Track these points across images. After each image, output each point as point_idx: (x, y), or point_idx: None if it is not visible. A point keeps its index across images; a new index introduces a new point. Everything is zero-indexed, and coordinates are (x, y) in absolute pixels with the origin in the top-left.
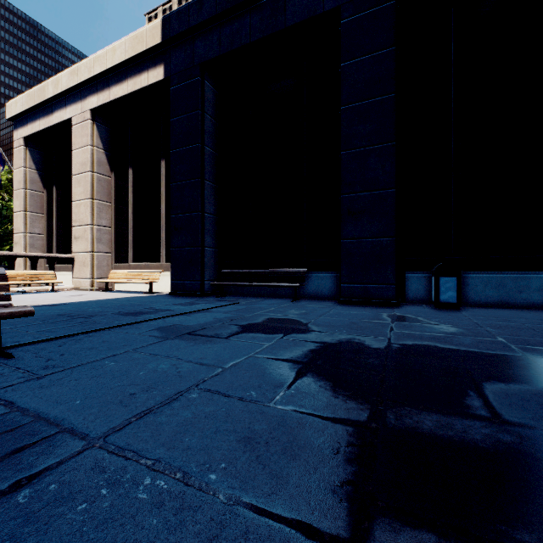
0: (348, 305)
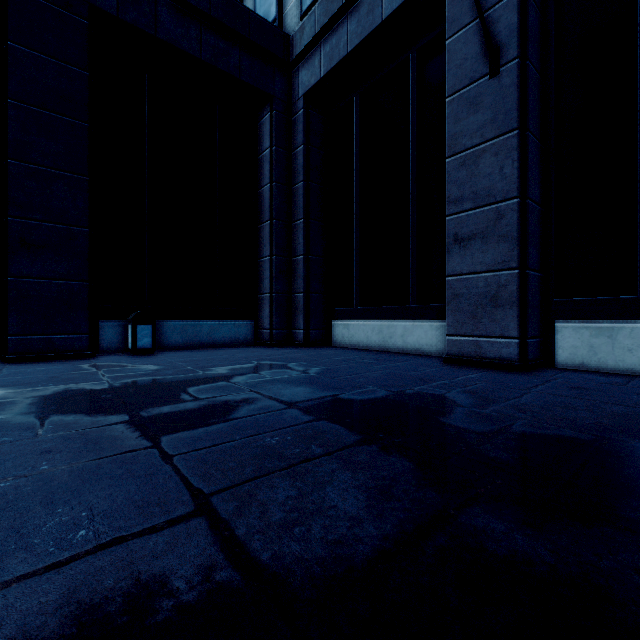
0: (24, 363)
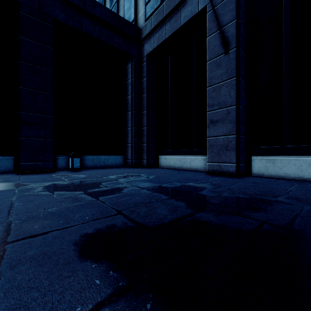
0: (27, 174)
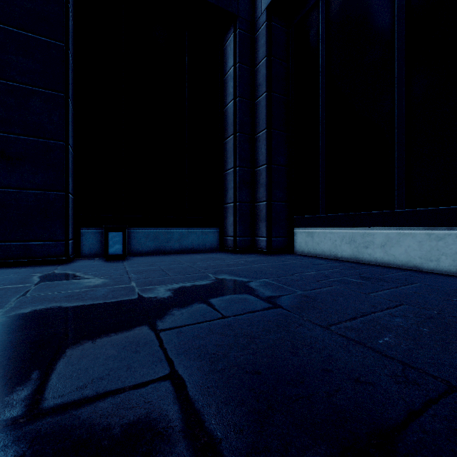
0: None
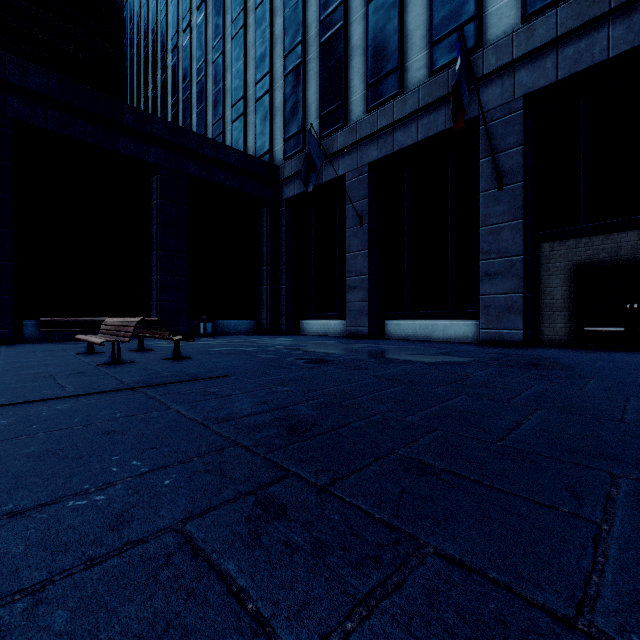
0: None
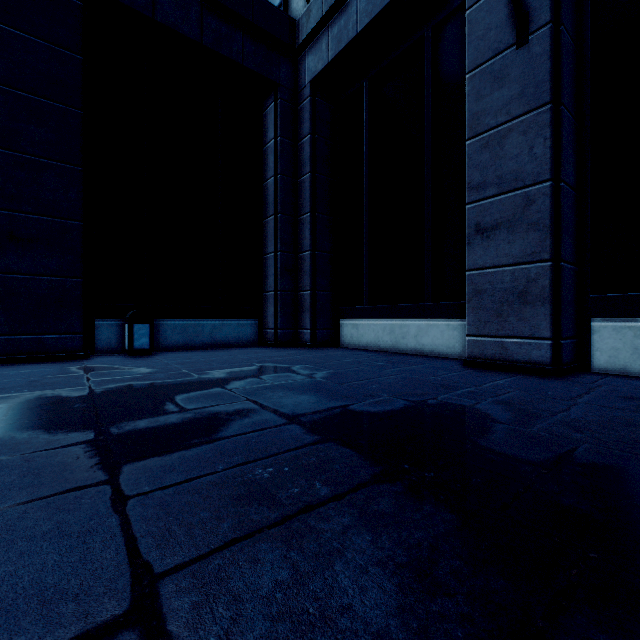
0: (11, 365)
